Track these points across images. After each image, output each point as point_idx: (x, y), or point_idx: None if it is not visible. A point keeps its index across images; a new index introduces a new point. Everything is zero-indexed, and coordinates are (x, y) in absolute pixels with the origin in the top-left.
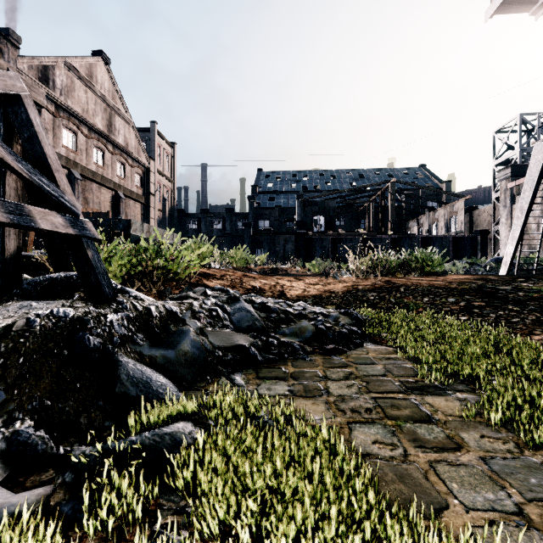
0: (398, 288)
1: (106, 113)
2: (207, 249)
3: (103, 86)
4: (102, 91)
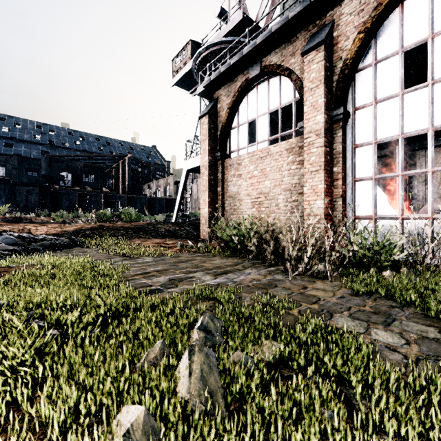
0: (103, 228)
1: None
2: None
3: None
4: None
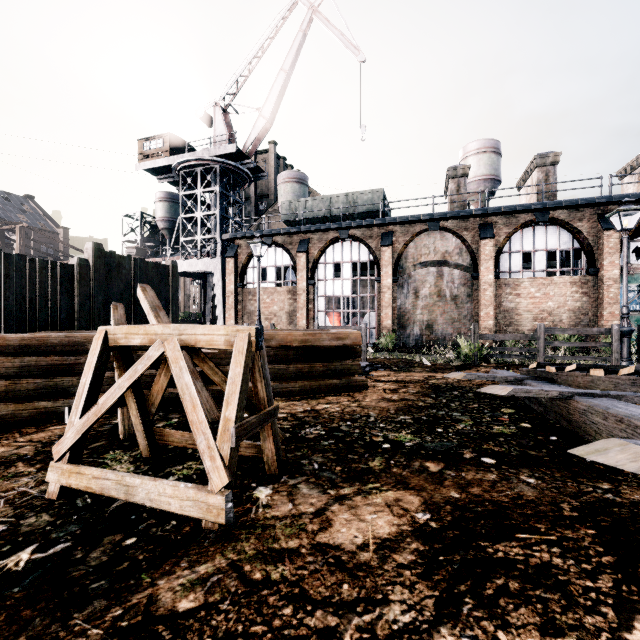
0: None
1: None
2: None
3: None
4: None
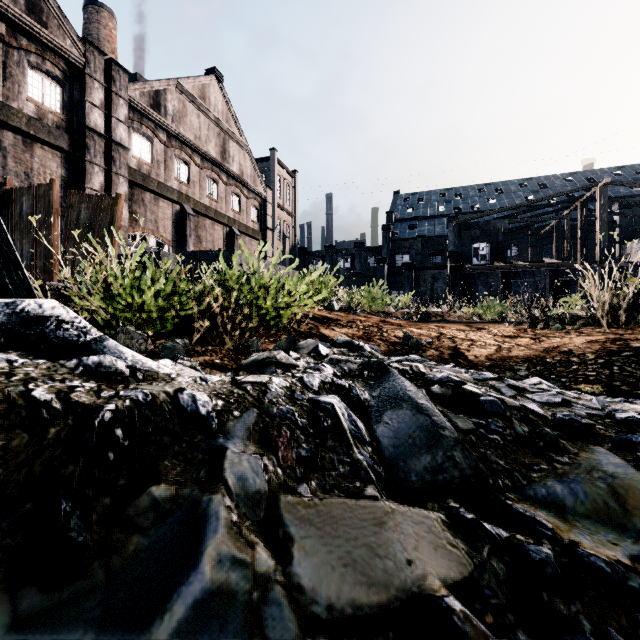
0: None
1: (219, 138)
2: (328, 283)
3: (217, 108)
4: (215, 114)
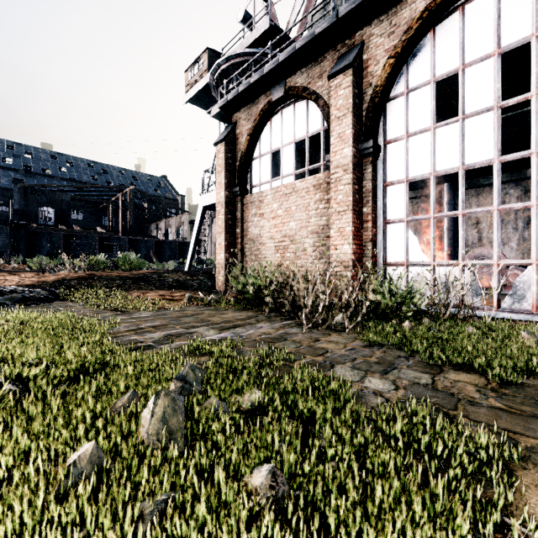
0: (94, 277)
1: None
2: None
3: None
4: None
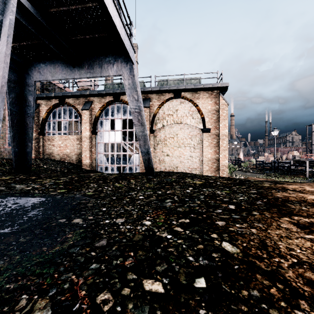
0: None
1: None
2: None
3: None
4: None
